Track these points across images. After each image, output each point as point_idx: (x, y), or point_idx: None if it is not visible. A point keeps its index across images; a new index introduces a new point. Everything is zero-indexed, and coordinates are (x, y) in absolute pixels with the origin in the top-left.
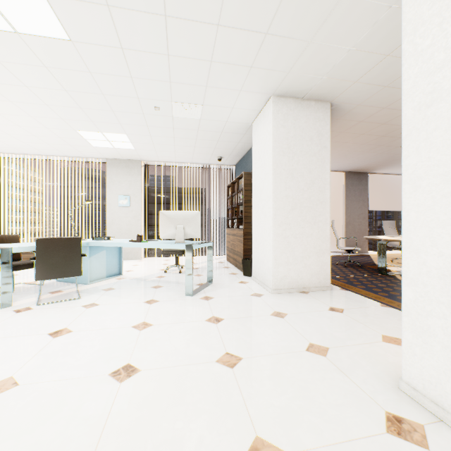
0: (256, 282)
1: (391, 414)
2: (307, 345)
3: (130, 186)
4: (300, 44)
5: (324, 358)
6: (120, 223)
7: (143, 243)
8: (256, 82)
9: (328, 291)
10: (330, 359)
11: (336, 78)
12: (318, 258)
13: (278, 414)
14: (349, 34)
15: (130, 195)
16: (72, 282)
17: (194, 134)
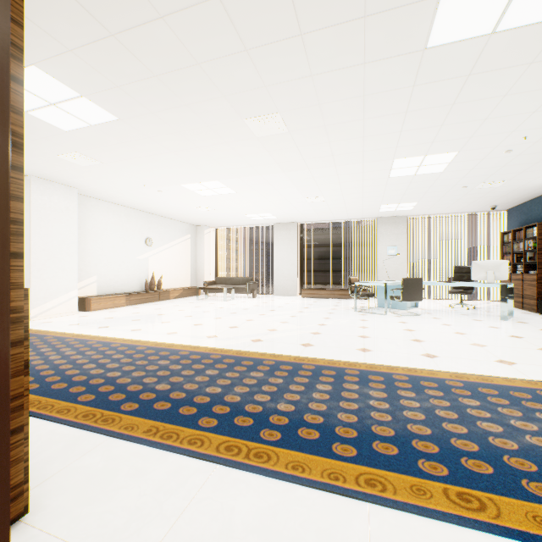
0: None
1: None
2: None
3: (397, 238)
4: None
5: None
6: (388, 269)
7: (457, 283)
8: None
9: None
10: None
11: None
12: None
13: None
14: None
15: (397, 246)
16: (392, 308)
17: (480, 195)
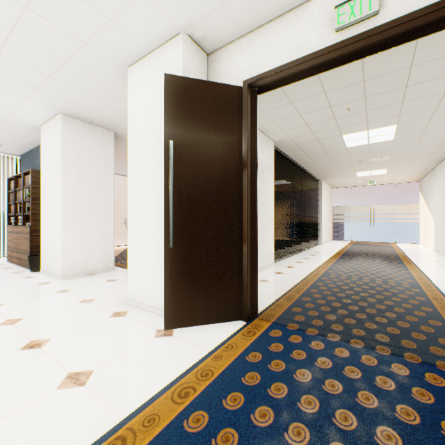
0: (45, 275)
1: (116, 312)
2: (81, 301)
3: None
4: (81, 93)
5: (90, 303)
6: None
7: None
8: (43, 100)
9: (112, 271)
10: (94, 303)
11: (115, 119)
12: (105, 247)
13: (49, 330)
14: (116, 101)
15: None
16: None
17: None
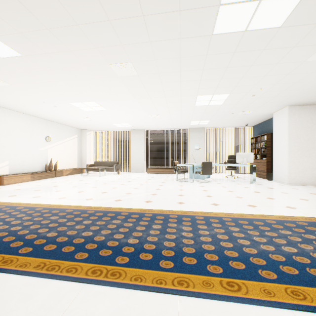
0: (276, 182)
1: None
2: (309, 193)
3: (199, 140)
4: (304, 96)
5: (315, 194)
6: (195, 157)
7: (229, 164)
8: (281, 104)
9: (315, 186)
10: None
11: None
12: (311, 171)
13: (304, 197)
14: None
15: (199, 144)
16: (196, 178)
17: (240, 118)
